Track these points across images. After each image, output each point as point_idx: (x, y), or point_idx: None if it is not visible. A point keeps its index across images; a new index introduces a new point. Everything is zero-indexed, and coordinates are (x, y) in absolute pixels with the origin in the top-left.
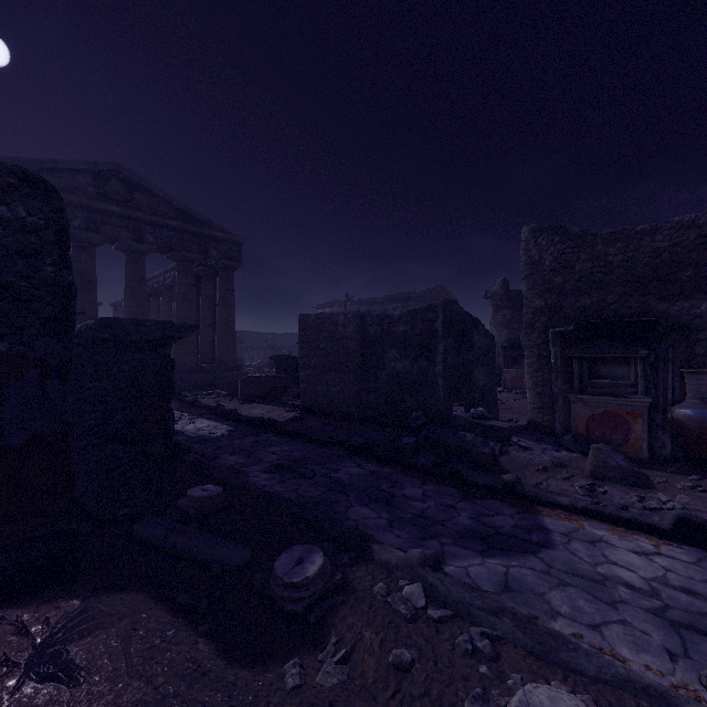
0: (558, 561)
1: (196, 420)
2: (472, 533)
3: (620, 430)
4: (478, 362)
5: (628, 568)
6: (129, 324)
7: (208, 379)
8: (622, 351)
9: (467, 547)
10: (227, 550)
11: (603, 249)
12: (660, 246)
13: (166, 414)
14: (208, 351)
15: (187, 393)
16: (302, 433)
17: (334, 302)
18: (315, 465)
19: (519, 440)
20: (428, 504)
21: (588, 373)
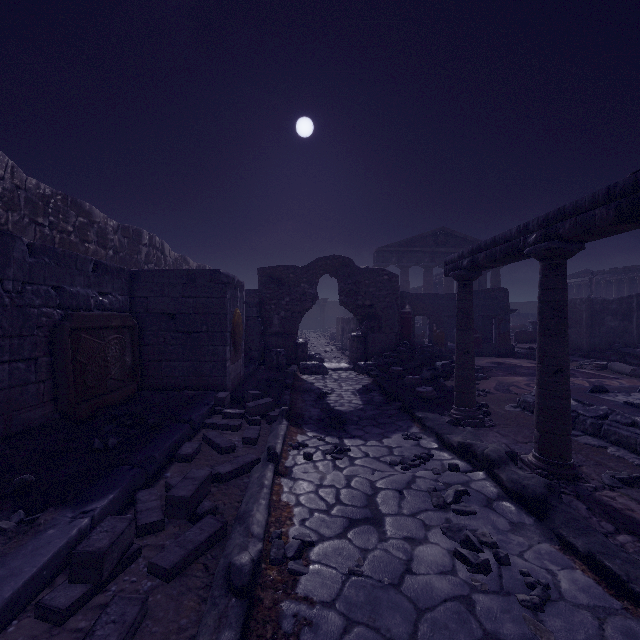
0: None
1: None
2: None
3: None
4: None
5: None
6: None
7: None
8: None
9: None
10: None
11: None
12: None
13: None
14: None
15: None
16: None
17: (582, 271)
18: None
19: None
20: None
21: None
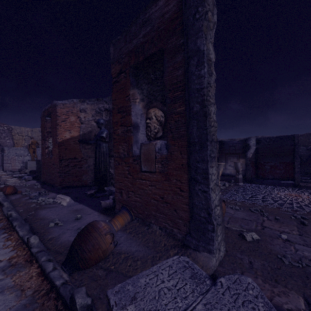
0: None
1: None
2: None
3: None
4: None
5: None
6: None
7: None
8: None
9: None
10: None
11: None
12: None
13: None
14: None
15: None
16: None
17: None
18: None
19: None
20: None
21: None
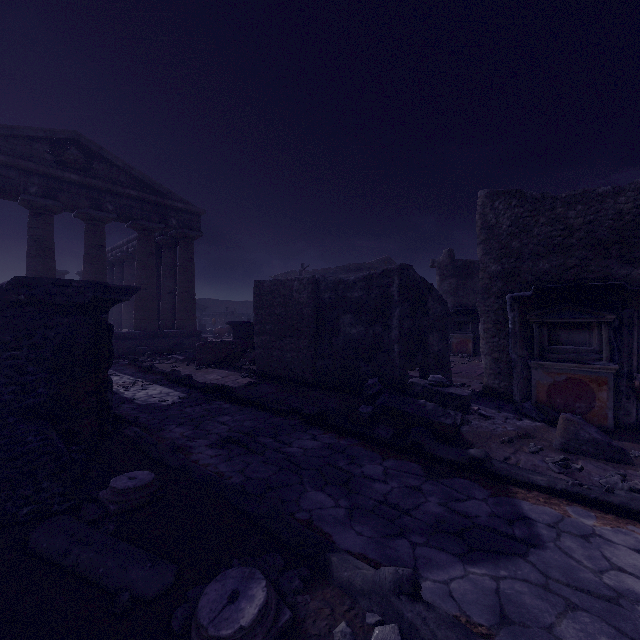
0: (554, 568)
1: (149, 386)
2: (445, 526)
3: (583, 397)
4: (433, 328)
5: (638, 576)
6: (52, 284)
7: (167, 344)
8: (587, 316)
9: (443, 548)
10: (141, 573)
11: (563, 212)
12: (623, 208)
13: (102, 385)
14: (168, 318)
15: (146, 358)
16: (255, 401)
17: (290, 272)
18: (267, 437)
19: (479, 408)
20: (390, 485)
21: (547, 339)
